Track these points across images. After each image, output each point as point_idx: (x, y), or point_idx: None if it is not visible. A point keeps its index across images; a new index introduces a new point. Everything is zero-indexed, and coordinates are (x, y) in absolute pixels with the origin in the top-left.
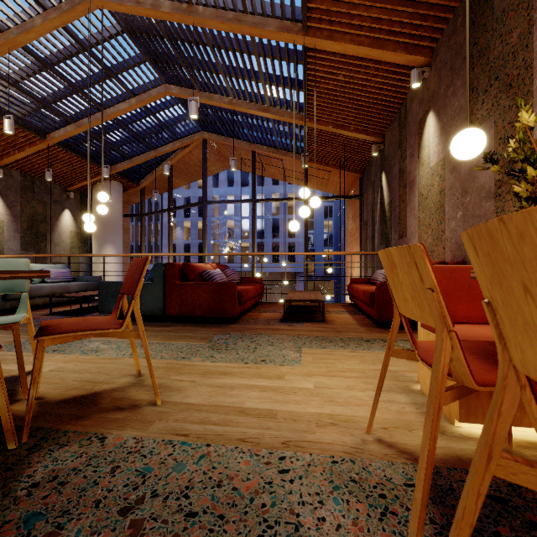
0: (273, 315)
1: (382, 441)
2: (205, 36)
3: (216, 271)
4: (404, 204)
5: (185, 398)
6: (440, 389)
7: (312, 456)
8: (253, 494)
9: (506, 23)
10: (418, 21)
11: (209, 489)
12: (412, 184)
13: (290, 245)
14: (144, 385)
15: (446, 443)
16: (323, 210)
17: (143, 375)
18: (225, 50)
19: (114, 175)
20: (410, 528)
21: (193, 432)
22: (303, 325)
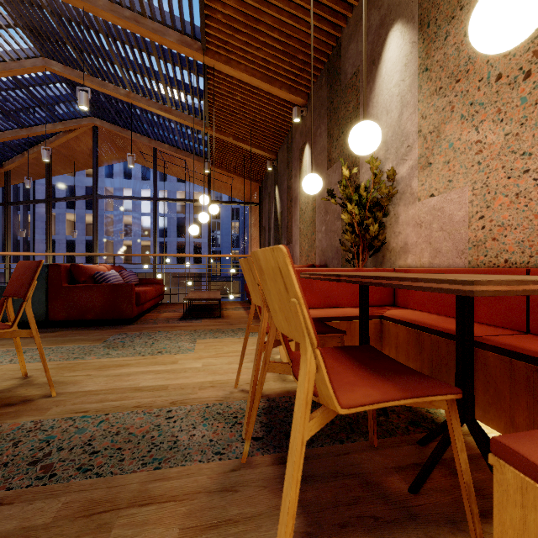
0: (173, 315)
1: (244, 391)
2: (97, 23)
3: (111, 273)
4: (291, 215)
5: (81, 388)
6: (262, 342)
7: (192, 406)
8: (145, 433)
9: (347, 95)
10: (296, 71)
11: (109, 437)
12: (296, 199)
13: (196, 245)
14: (34, 384)
15: (284, 385)
16: (230, 211)
17: (30, 377)
18: (121, 43)
19: None
20: (244, 424)
21: (92, 409)
22: (201, 321)
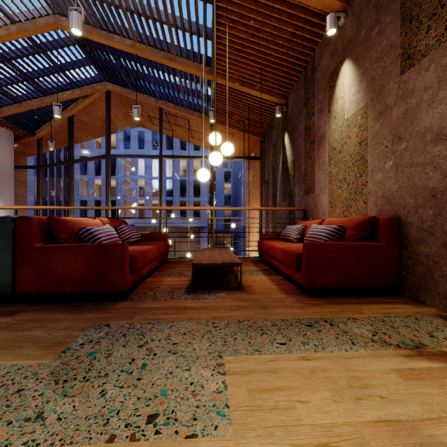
0: (178, 281)
1: None
2: None
3: (101, 228)
4: (311, 160)
5: None
6: None
7: None
8: None
9: None
10: None
11: None
12: (321, 139)
13: (196, 203)
14: None
15: None
16: (223, 174)
17: None
18: None
19: (0, 120)
20: None
21: None
22: (217, 296)
